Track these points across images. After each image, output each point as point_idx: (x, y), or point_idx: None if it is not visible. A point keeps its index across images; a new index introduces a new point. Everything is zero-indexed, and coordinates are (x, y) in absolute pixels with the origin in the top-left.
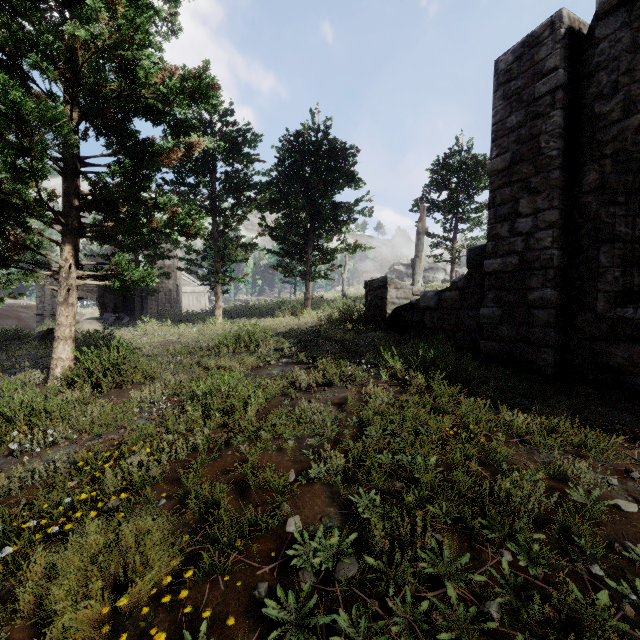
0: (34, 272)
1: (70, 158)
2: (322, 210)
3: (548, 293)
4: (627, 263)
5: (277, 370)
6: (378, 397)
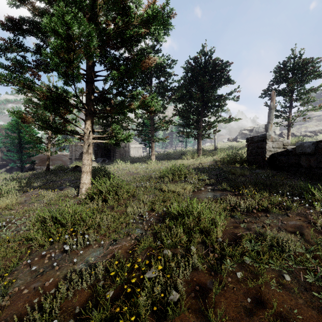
0: (69, 139)
1: (89, 72)
2: (210, 99)
3: None
4: None
5: (210, 195)
6: None
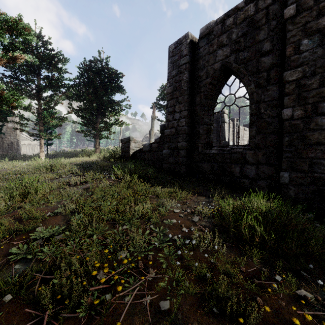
0: None
1: None
2: (103, 103)
3: (184, 144)
4: (208, 133)
5: (64, 179)
6: (104, 184)
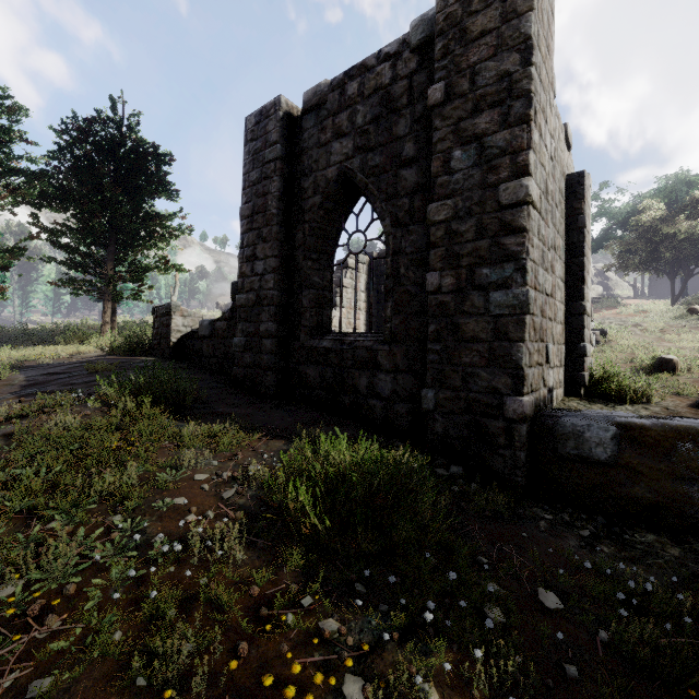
0: None
1: None
2: (120, 220)
3: (270, 326)
4: (319, 305)
5: None
6: (59, 423)
